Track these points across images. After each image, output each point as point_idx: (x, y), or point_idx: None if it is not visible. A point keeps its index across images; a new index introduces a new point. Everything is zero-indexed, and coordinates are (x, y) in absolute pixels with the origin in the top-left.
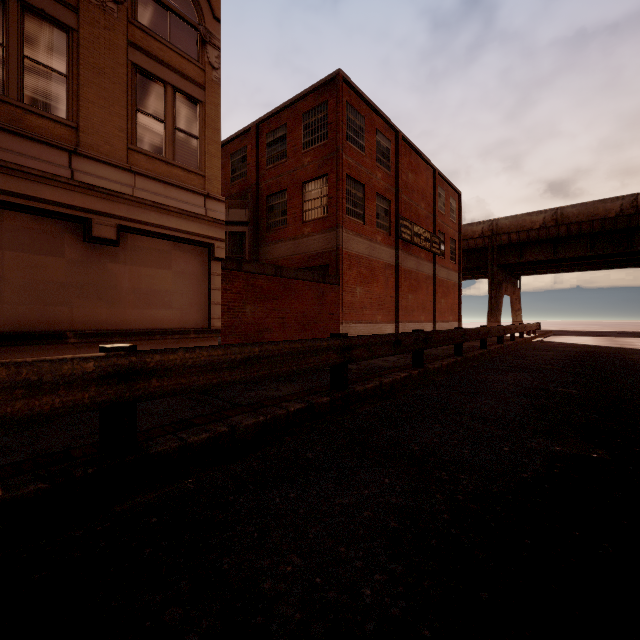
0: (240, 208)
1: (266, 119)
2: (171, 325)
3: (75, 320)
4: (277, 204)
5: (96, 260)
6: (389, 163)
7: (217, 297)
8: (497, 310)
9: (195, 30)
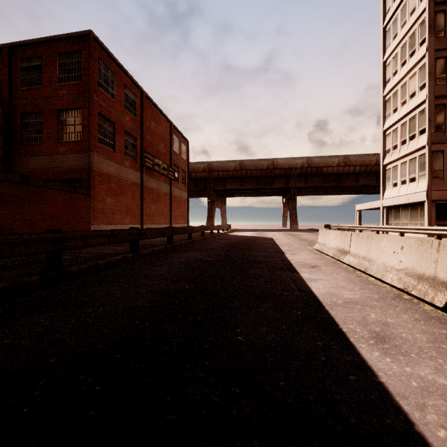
0: None
1: (20, 45)
2: None
3: None
4: (32, 122)
5: None
6: (136, 111)
7: None
8: (212, 217)
9: None
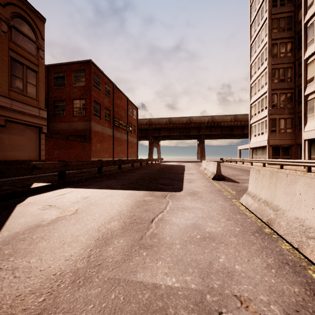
0: None
1: (53, 66)
2: (24, 158)
3: None
4: (59, 105)
5: None
6: (110, 96)
7: (43, 147)
8: (151, 153)
9: (35, 43)
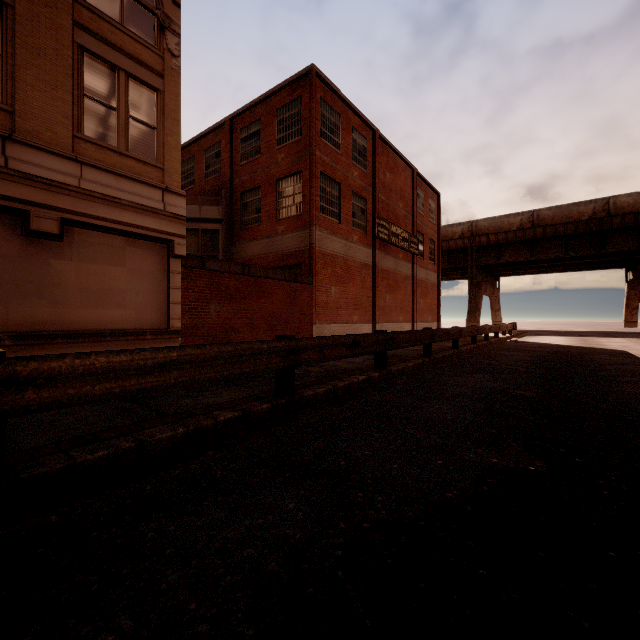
0: (213, 205)
1: (240, 114)
2: (125, 326)
3: (11, 321)
4: (251, 201)
5: (36, 256)
6: (366, 162)
7: (177, 296)
8: (476, 310)
9: (152, 14)
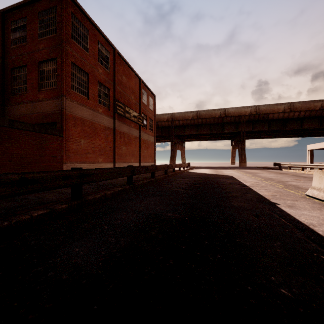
0: None
1: (10, 10)
2: None
3: None
4: (20, 75)
5: None
6: (108, 66)
7: None
8: (174, 157)
9: None
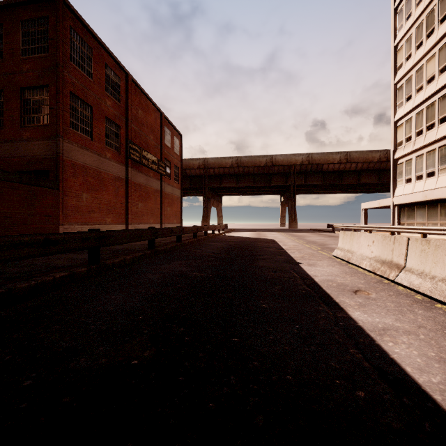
0: None
1: None
2: None
3: None
4: None
5: None
6: (119, 96)
7: None
8: (207, 216)
9: None
